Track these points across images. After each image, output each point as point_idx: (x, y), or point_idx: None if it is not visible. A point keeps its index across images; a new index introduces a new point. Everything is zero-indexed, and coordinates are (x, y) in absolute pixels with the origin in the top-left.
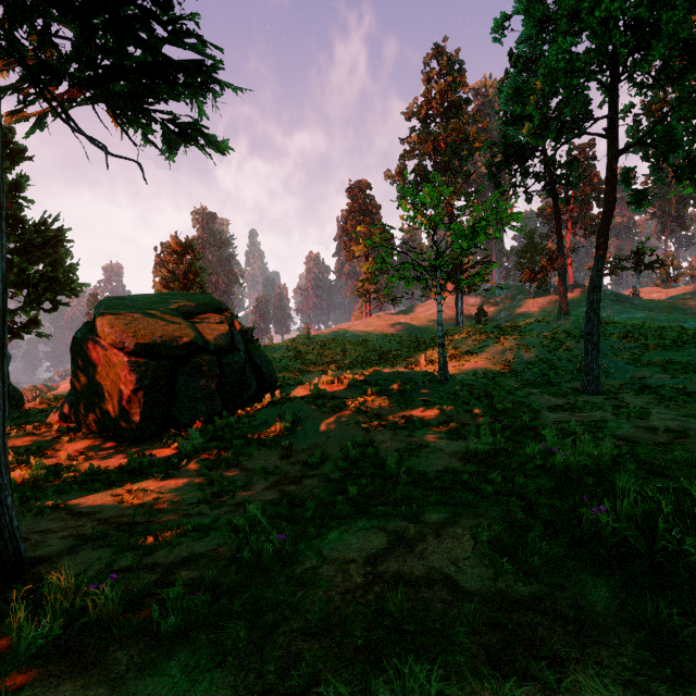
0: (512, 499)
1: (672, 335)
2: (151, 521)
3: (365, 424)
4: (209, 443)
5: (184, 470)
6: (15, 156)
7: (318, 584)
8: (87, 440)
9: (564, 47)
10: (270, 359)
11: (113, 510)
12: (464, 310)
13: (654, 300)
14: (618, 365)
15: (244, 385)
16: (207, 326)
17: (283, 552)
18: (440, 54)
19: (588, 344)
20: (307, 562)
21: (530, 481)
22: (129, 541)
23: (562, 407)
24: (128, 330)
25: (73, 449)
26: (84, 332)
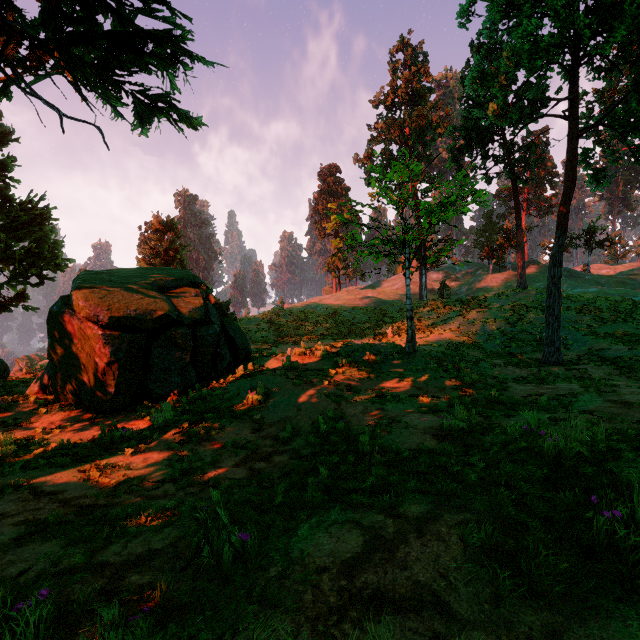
0: (501, 491)
1: (626, 308)
2: (113, 504)
3: (337, 397)
4: (181, 415)
5: (154, 444)
6: (2, 137)
7: (283, 607)
8: (63, 412)
9: (529, 29)
10: (246, 331)
11: (77, 489)
12: (427, 285)
13: (604, 276)
14: (576, 337)
15: (218, 357)
16: (182, 300)
17: (246, 556)
18: (405, 46)
19: (550, 317)
20: (272, 569)
21: (516, 467)
22: (83, 531)
23: (527, 378)
24: (103, 303)
25: (48, 421)
26: (60, 305)
